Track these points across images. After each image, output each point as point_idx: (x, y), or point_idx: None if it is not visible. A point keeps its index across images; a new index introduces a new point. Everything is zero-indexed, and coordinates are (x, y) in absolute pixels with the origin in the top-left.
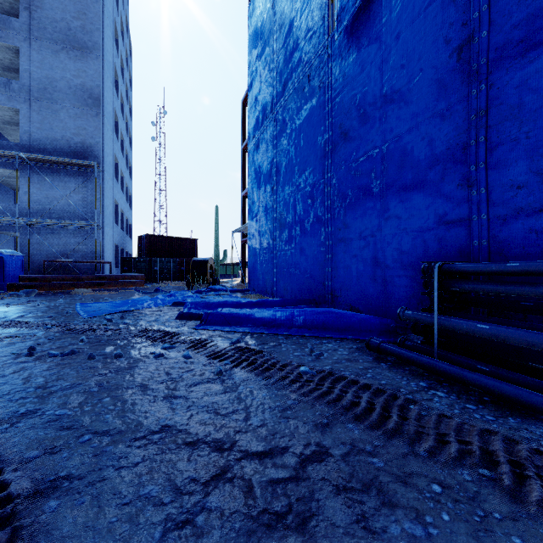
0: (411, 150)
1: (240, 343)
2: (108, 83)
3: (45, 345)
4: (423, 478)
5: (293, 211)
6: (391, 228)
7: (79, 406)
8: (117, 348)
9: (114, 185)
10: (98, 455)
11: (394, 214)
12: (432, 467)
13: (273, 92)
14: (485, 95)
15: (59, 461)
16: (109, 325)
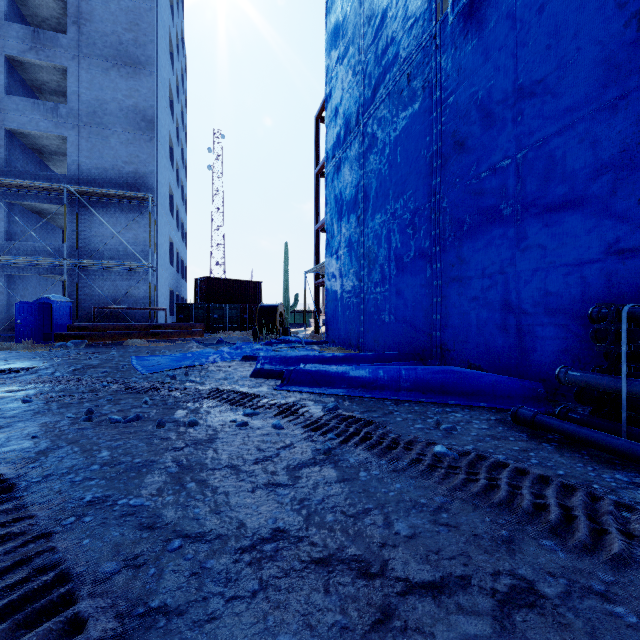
0: (561, 157)
1: (339, 409)
2: (162, 103)
3: (104, 408)
4: None
5: (386, 245)
6: (530, 262)
7: (158, 494)
8: (189, 413)
9: (168, 220)
10: (197, 573)
11: (536, 243)
12: None
13: (359, 101)
14: None
15: (146, 580)
16: (173, 383)
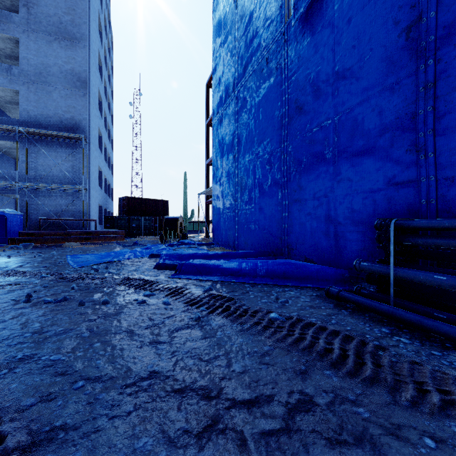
0: (361, 120)
1: (212, 290)
2: (93, 68)
3: (40, 292)
4: (413, 431)
5: (252, 176)
6: (343, 189)
7: (72, 352)
8: (104, 295)
9: (98, 155)
10: (92, 402)
11: (346, 177)
12: (418, 418)
13: (235, 74)
14: (433, 69)
15: (54, 409)
16: (96, 274)
